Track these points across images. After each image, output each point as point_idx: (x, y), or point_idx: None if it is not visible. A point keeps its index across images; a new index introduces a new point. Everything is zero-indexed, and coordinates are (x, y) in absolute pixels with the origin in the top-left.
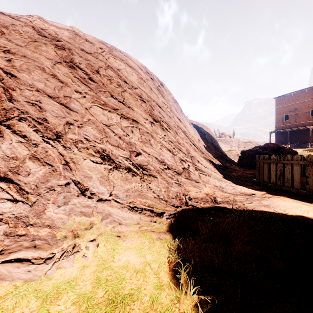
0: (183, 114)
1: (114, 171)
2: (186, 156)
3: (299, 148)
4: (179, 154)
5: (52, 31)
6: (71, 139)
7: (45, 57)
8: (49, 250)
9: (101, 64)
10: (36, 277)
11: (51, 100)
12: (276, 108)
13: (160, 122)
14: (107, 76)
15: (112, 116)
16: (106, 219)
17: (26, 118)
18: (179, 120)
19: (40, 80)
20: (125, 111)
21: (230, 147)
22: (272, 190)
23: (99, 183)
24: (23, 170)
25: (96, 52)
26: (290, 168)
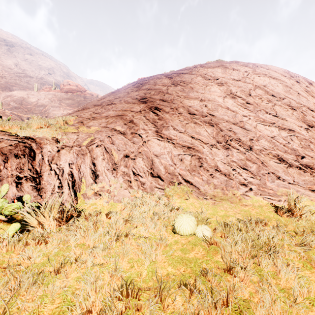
0: None
1: (289, 168)
2: None
3: None
4: None
5: (210, 72)
6: (257, 149)
7: (216, 96)
8: (277, 198)
9: (250, 87)
10: (280, 204)
11: (234, 126)
12: None
13: None
14: (257, 95)
15: (272, 129)
16: (298, 192)
17: (232, 139)
18: None
19: (224, 114)
20: (280, 123)
21: None
22: None
23: (284, 174)
24: (248, 165)
25: (243, 76)
26: None
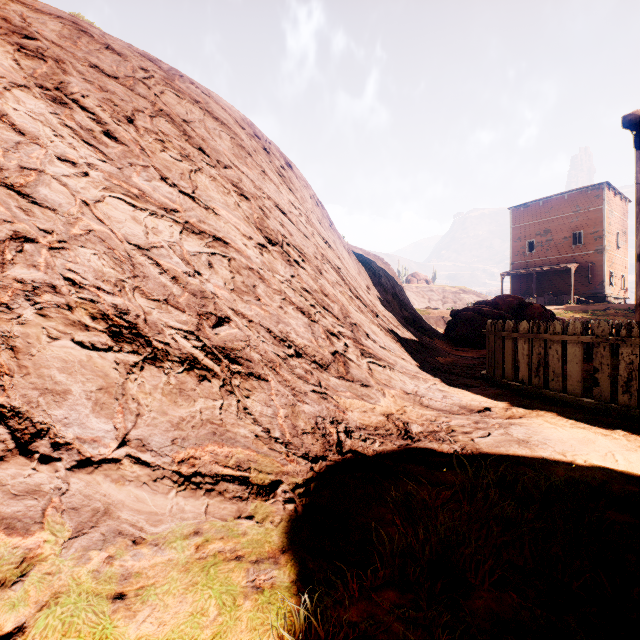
0: (335, 232)
1: (145, 369)
2: (340, 324)
3: (553, 306)
4: (325, 319)
5: (13, 13)
6: (20, 280)
7: None
8: None
9: (143, 105)
10: None
11: None
12: (512, 228)
13: (283, 246)
14: (156, 132)
15: (159, 225)
16: (89, 531)
17: None
18: (326, 243)
19: None
20: (197, 216)
21: (427, 303)
22: (522, 397)
23: (91, 409)
24: None
25: (131, 75)
26: (559, 350)
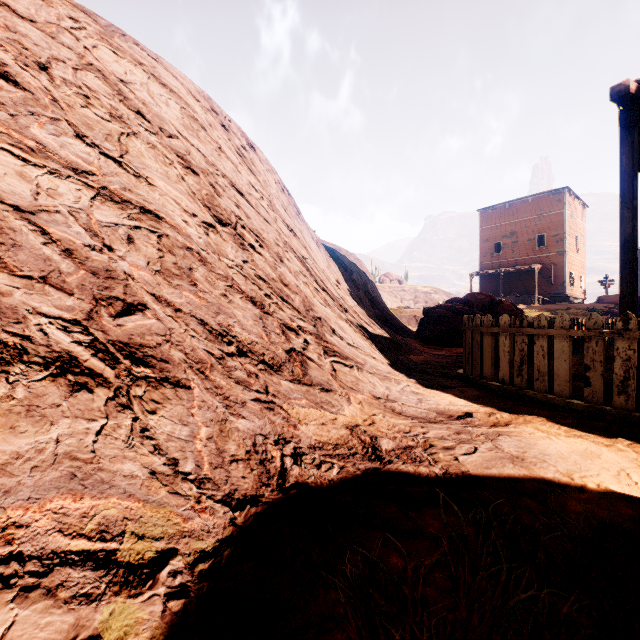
0: (302, 221)
1: None
2: (300, 318)
3: (518, 305)
4: (283, 311)
5: None
6: None
7: None
8: None
9: (66, 55)
10: None
11: None
12: (480, 229)
13: (236, 228)
14: (79, 85)
15: (59, 186)
16: None
17: None
18: (291, 230)
19: None
20: (122, 182)
21: (400, 303)
22: (503, 399)
23: None
24: None
25: (55, 22)
26: (545, 346)
